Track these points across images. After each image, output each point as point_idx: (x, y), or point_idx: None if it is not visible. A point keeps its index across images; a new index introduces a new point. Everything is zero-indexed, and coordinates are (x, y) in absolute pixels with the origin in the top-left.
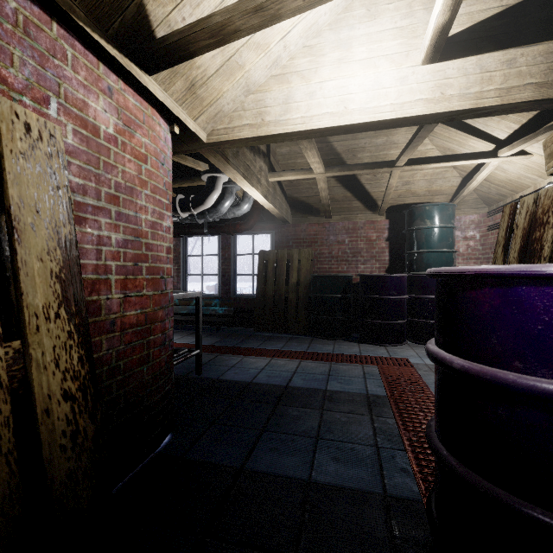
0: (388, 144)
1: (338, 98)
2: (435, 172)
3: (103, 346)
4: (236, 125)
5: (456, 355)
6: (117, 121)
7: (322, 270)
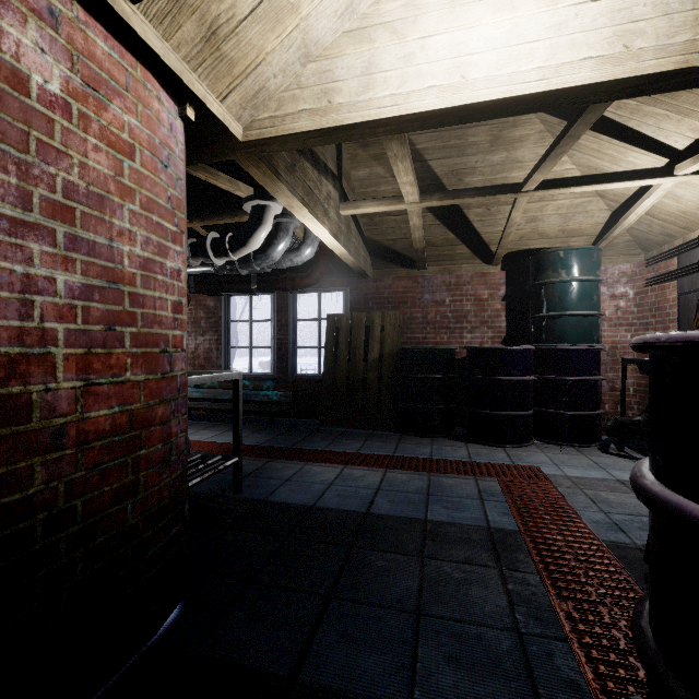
0: (509, 163)
1: (451, 63)
2: (573, 203)
3: (35, 476)
4: (288, 112)
5: None
6: (68, 74)
7: (414, 341)
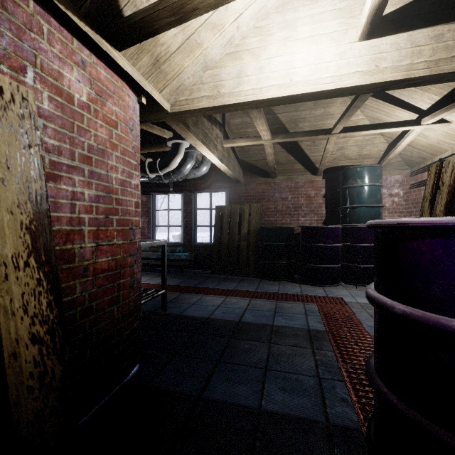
0: (325, 115)
1: (284, 72)
2: (365, 139)
3: (76, 289)
4: (195, 97)
5: (397, 301)
6: (89, 91)
7: (269, 222)
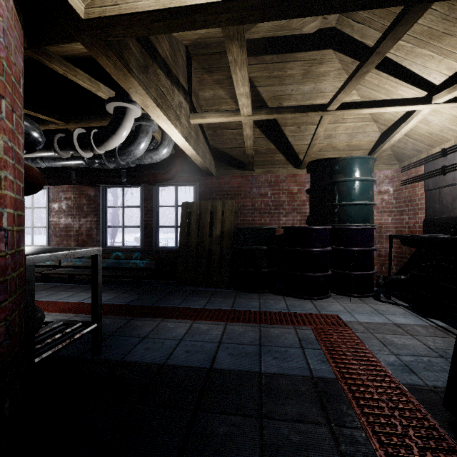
0: (315, 92)
1: None
2: (356, 125)
3: None
4: None
5: None
6: None
7: (245, 222)
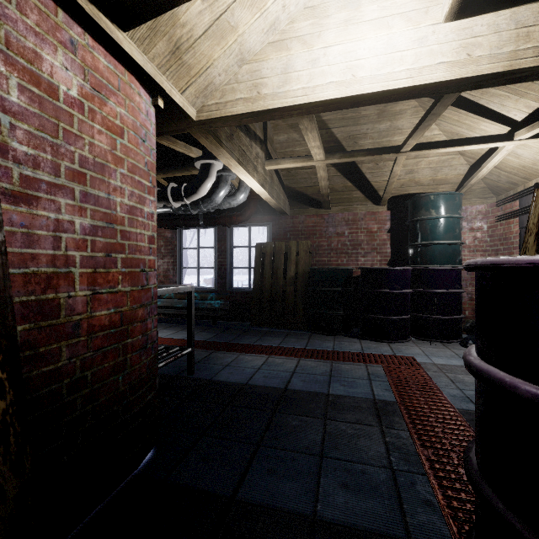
0: (391, 130)
1: (345, 65)
2: (440, 159)
3: (62, 354)
4: (228, 100)
5: (520, 377)
6: (82, 83)
7: (321, 263)
